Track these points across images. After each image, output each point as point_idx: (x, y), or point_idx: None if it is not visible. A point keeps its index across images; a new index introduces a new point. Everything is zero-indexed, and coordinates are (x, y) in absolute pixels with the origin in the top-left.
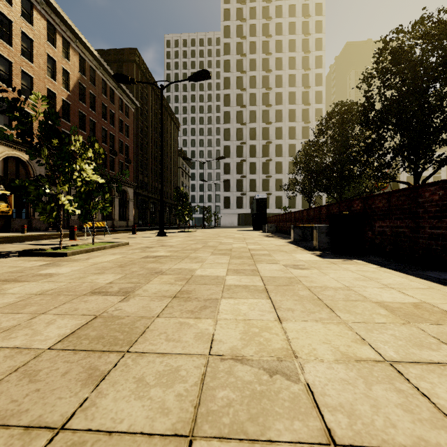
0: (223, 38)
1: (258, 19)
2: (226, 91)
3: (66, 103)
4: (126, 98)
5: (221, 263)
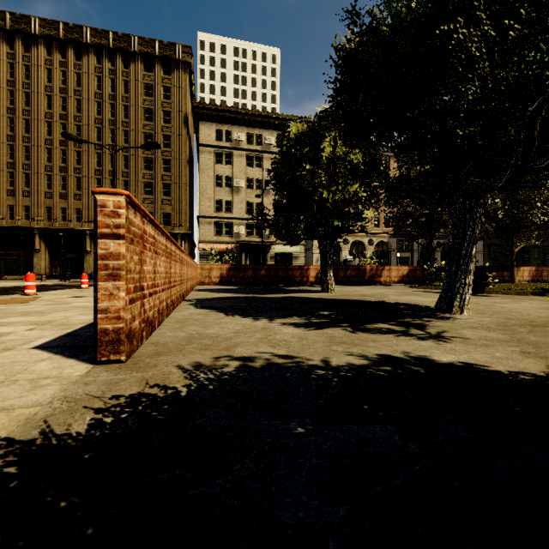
0: None
1: None
2: None
3: None
4: None
5: None
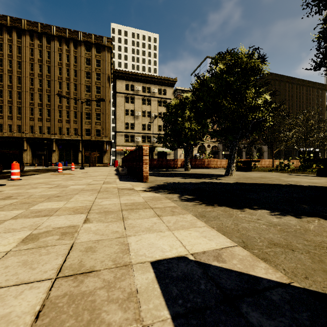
0: None
1: None
2: None
3: None
4: None
5: None
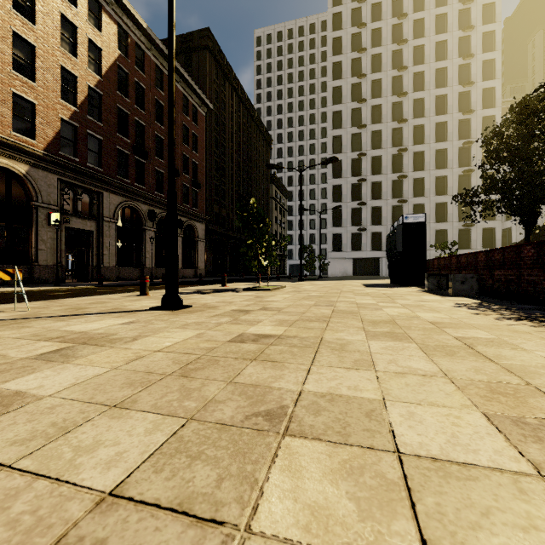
0: (331, 7)
1: None
2: (336, 82)
3: (96, 94)
4: (194, 97)
5: None
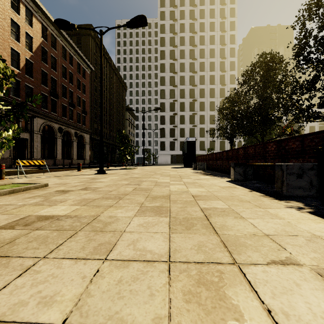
0: (159, 21)
1: (186, 6)
2: (162, 61)
3: (30, 62)
4: (83, 63)
5: (149, 262)
